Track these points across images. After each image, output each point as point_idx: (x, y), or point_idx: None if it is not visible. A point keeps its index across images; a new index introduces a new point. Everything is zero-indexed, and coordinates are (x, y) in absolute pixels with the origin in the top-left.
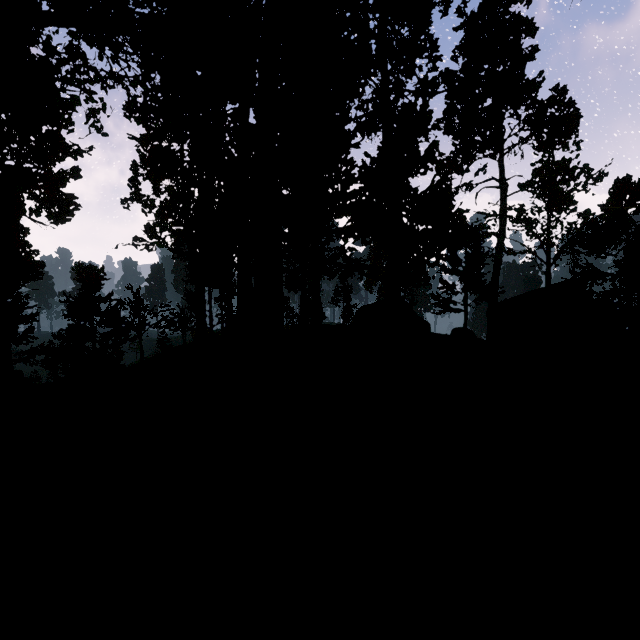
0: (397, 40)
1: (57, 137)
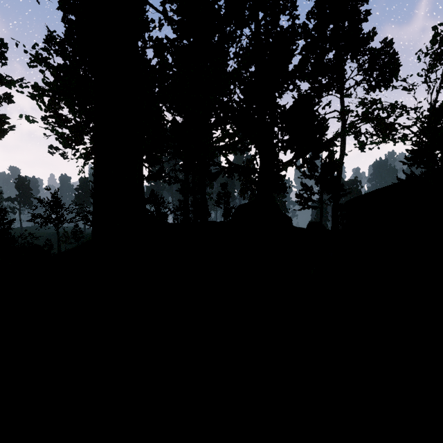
0: None
1: None
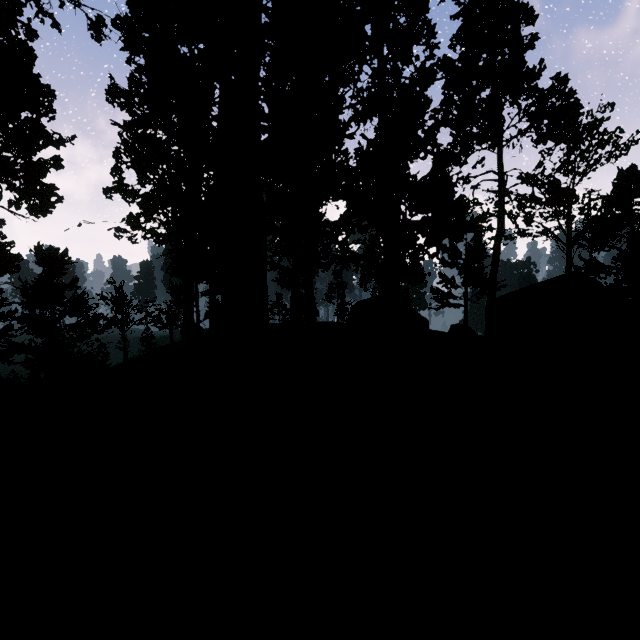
0: (393, 25)
1: (37, 125)
